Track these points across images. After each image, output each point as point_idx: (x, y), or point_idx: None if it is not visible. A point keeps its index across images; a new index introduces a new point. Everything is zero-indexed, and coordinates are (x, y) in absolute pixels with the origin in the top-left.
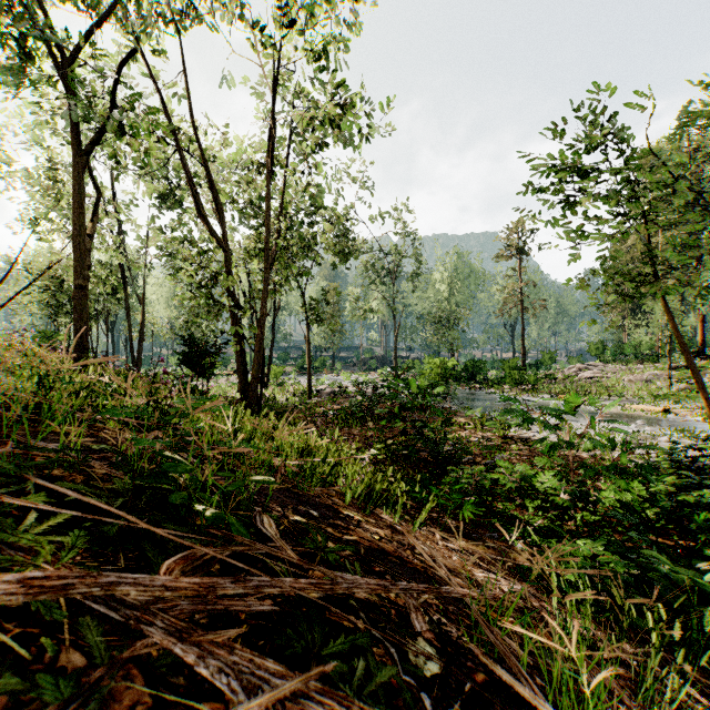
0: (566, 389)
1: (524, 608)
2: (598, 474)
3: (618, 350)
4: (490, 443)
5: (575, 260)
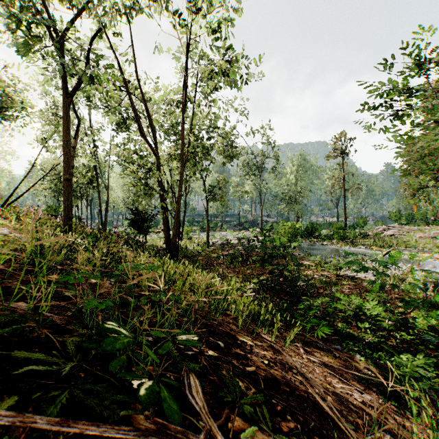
0: (375, 243)
1: (377, 418)
2: (413, 307)
3: (410, 216)
4: (327, 279)
5: (401, 156)
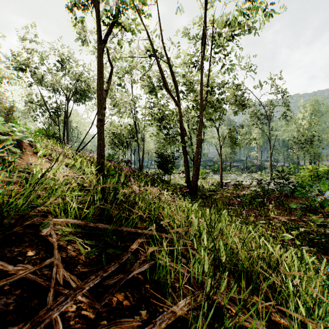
0: None
1: None
2: None
3: None
4: None
5: None
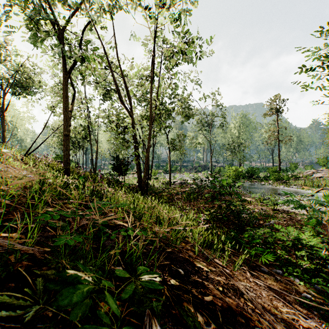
0: (305, 183)
1: None
2: None
3: None
4: (266, 212)
5: None
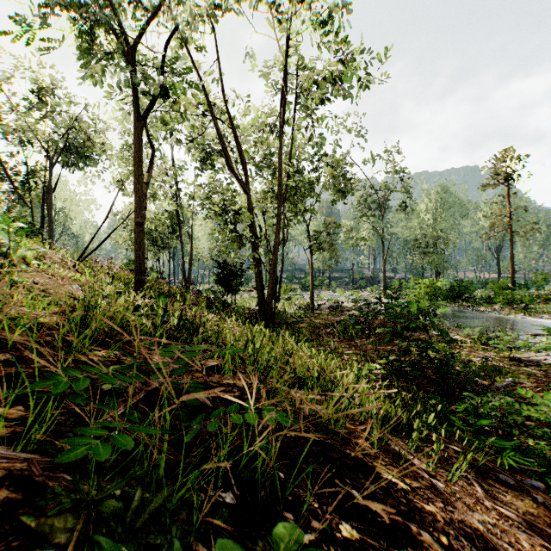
0: None
1: None
2: None
3: None
4: (495, 363)
5: None
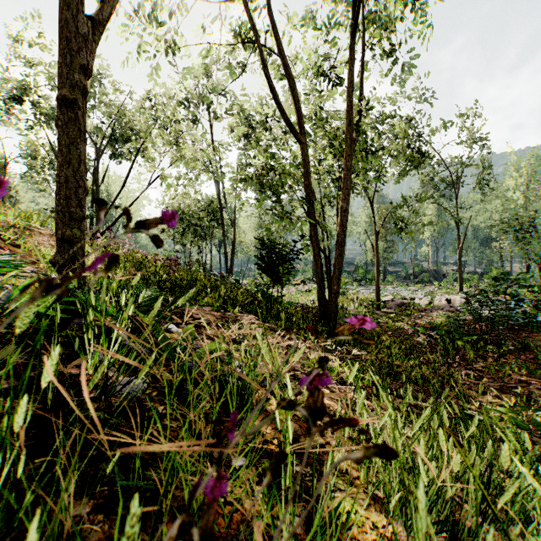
0: None
1: None
2: None
3: None
4: None
5: None
